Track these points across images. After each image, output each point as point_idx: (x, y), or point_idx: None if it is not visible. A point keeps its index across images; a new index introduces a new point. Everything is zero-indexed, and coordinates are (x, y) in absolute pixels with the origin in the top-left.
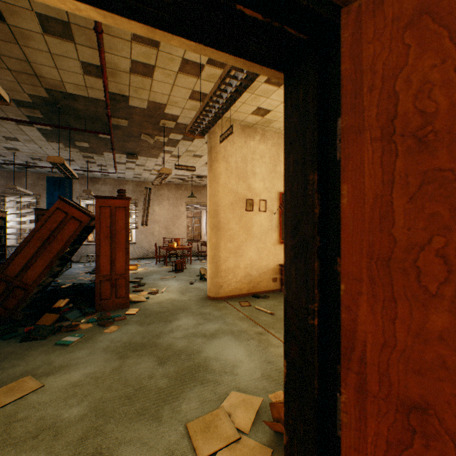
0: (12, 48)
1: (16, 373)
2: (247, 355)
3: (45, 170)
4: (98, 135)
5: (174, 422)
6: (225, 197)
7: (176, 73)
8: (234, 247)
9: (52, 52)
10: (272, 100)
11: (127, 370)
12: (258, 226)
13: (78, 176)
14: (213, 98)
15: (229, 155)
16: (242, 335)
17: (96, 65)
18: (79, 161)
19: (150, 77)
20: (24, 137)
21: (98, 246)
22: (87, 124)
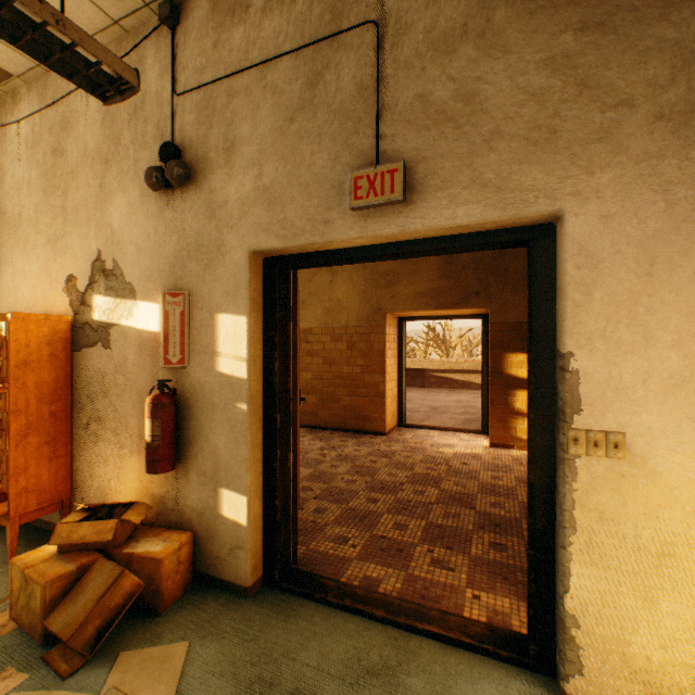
0: None
1: None
2: None
3: None
4: None
5: None
6: None
7: None
8: None
9: None
10: None
11: None
12: None
13: None
14: None
15: None
16: None
17: None
18: None
19: None
20: None
21: None
22: None
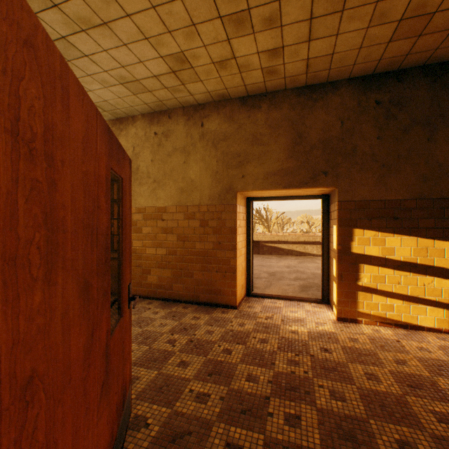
0: None
1: None
2: None
3: None
4: None
5: None
6: None
7: None
8: None
9: None
10: None
11: None
12: None
13: None
14: None
15: None
16: None
17: None
18: None
19: None
20: None
21: None
22: None
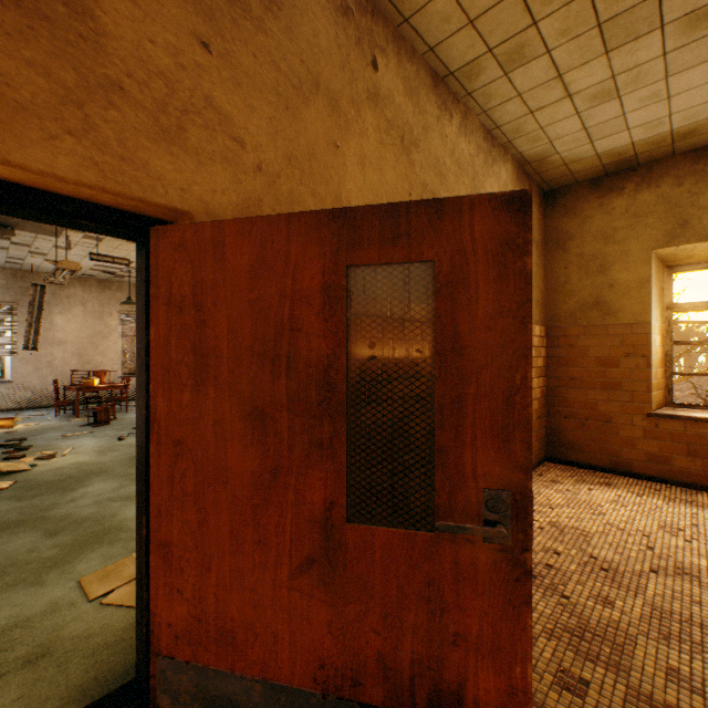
0: None
1: None
2: None
3: None
4: None
5: (64, 581)
6: None
7: None
8: None
9: None
10: None
11: None
12: None
13: None
14: None
15: None
16: None
17: None
18: None
19: None
20: None
21: None
22: None
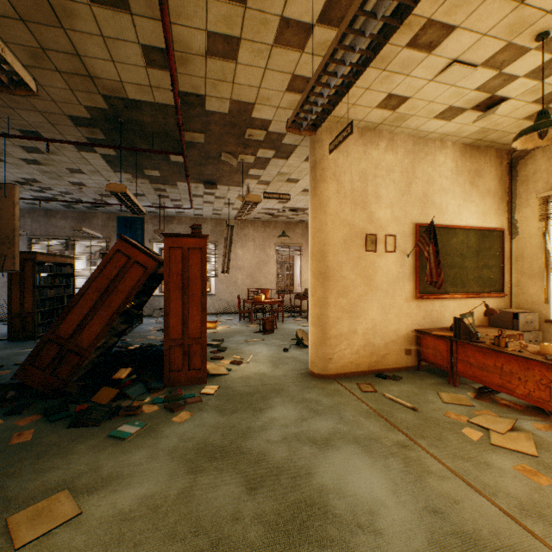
0: (56, 35)
1: (51, 482)
2: (391, 490)
3: (116, 209)
4: (170, 159)
5: None
6: (335, 231)
7: (270, 46)
8: (348, 304)
9: (104, 34)
10: (413, 79)
11: (199, 498)
12: (383, 274)
13: (151, 215)
14: (343, 42)
15: (341, 172)
16: (374, 447)
17: (161, 48)
18: (150, 195)
19: (233, 59)
20: (88, 168)
21: (167, 300)
22: (156, 144)
